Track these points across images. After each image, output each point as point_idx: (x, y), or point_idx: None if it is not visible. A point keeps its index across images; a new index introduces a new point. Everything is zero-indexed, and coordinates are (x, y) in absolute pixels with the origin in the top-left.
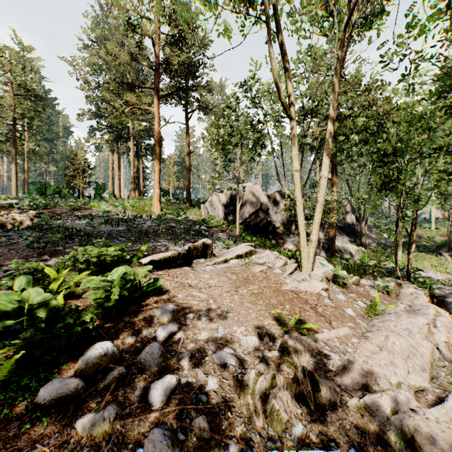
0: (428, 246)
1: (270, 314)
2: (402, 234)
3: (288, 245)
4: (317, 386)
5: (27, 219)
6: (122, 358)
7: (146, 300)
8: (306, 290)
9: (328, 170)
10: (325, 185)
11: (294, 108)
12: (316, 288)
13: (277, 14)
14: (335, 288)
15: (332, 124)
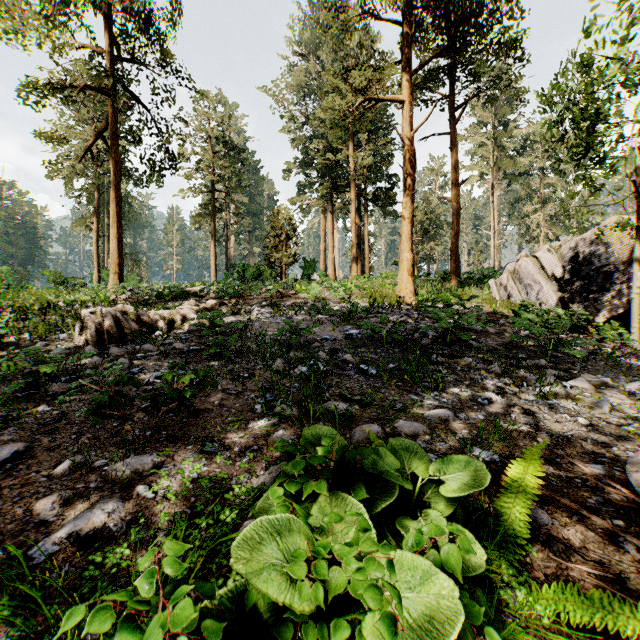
0: None
1: None
2: None
3: None
4: None
5: (192, 315)
6: None
7: None
8: None
9: None
10: None
11: None
12: None
13: None
14: None
15: None
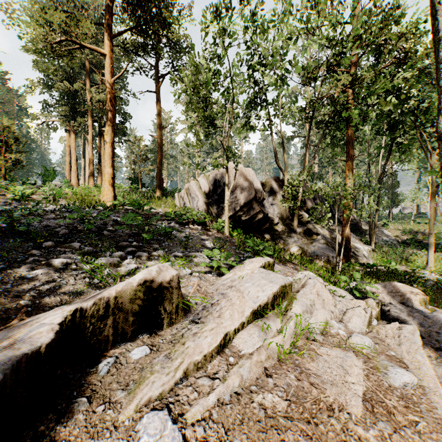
0: (439, 245)
1: None
2: (403, 231)
3: (290, 247)
4: None
5: None
6: None
7: None
8: None
9: None
10: None
11: None
12: None
13: None
14: None
15: None
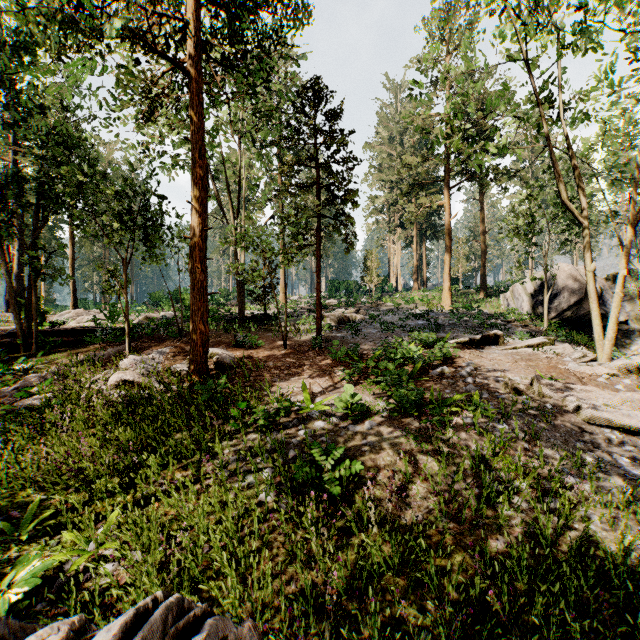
0: None
1: (535, 373)
2: None
3: (638, 347)
4: (541, 389)
5: (358, 316)
6: (451, 373)
7: (456, 360)
8: (585, 371)
9: (625, 268)
10: (621, 282)
11: (586, 214)
12: (598, 372)
13: (567, 135)
14: (633, 378)
15: (630, 225)
